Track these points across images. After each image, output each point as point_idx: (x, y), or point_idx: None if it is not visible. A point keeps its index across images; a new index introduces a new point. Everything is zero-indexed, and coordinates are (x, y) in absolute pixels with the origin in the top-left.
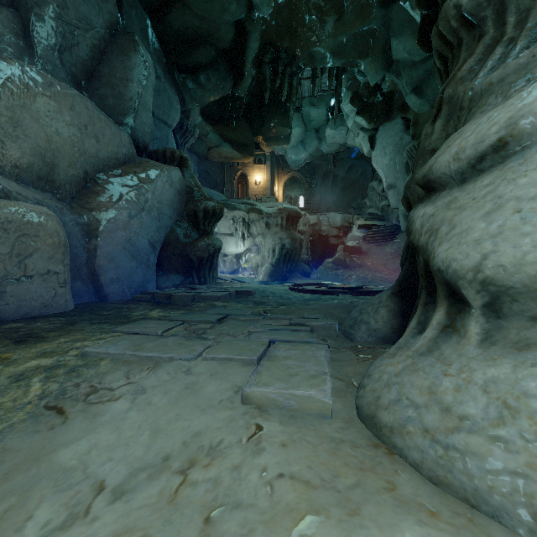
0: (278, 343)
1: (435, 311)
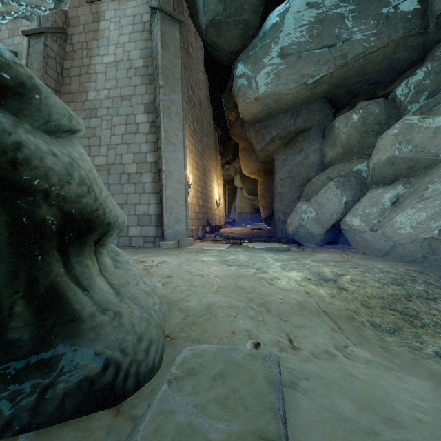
0: None
1: (74, 267)
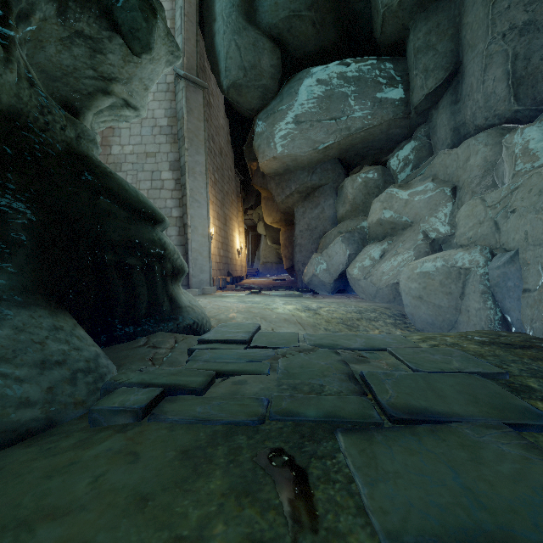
0: (241, 347)
1: (174, 289)
